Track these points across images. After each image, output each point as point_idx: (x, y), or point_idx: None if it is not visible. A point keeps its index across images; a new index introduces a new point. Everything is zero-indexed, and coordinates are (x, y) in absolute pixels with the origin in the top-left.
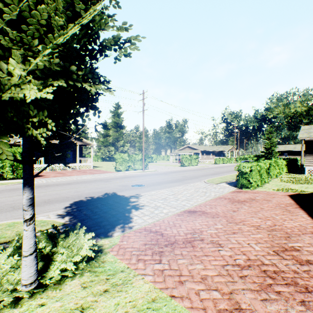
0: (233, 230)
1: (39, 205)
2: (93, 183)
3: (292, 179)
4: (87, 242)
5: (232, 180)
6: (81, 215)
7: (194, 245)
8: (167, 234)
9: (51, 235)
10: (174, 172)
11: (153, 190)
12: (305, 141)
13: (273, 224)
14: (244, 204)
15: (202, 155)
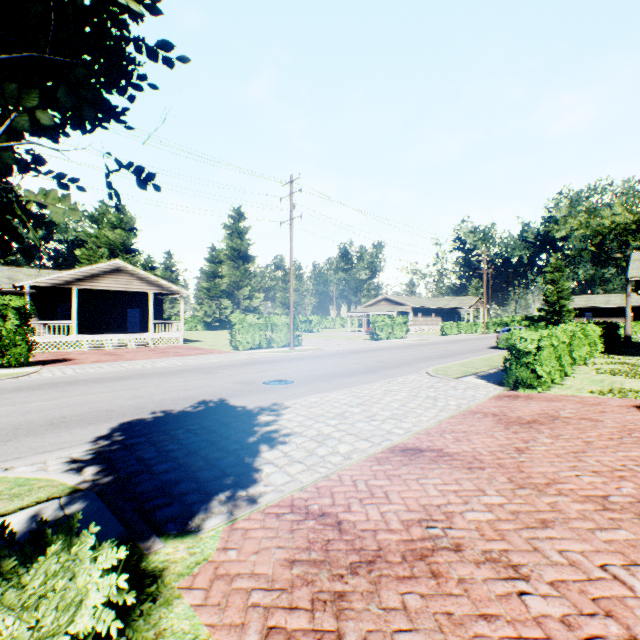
0: (538, 511)
1: (34, 433)
2: (177, 377)
3: (621, 367)
4: (100, 578)
5: (488, 370)
6: (128, 461)
7: (439, 571)
8: (353, 523)
9: None
10: (358, 353)
11: (313, 392)
12: None
13: None
14: (537, 429)
15: (414, 316)
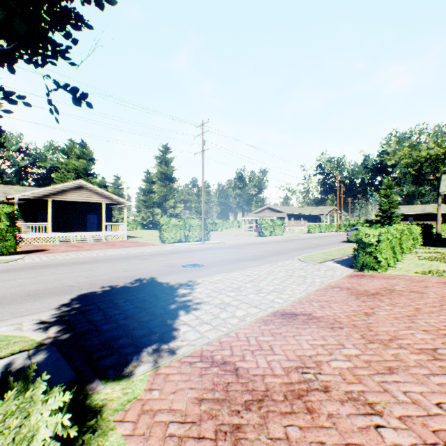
0: (385, 361)
1: (15, 302)
2: (121, 262)
3: (435, 255)
4: (49, 417)
5: (342, 257)
6: (82, 323)
7: (313, 408)
8: (247, 369)
9: None
10: (249, 245)
11: (217, 273)
12: None
13: None
14: (379, 299)
15: (289, 220)
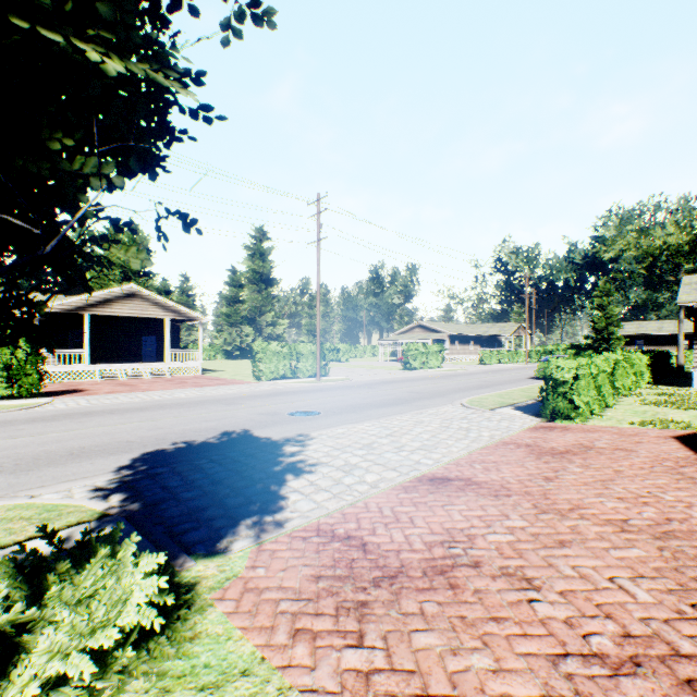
0: (557, 533)
1: (55, 463)
2: (197, 408)
3: (667, 398)
4: (143, 581)
5: (526, 401)
6: (154, 490)
7: (457, 583)
8: (378, 544)
9: (26, 567)
10: (389, 383)
11: (340, 423)
12: (695, 310)
13: (663, 518)
14: (568, 459)
15: (451, 344)
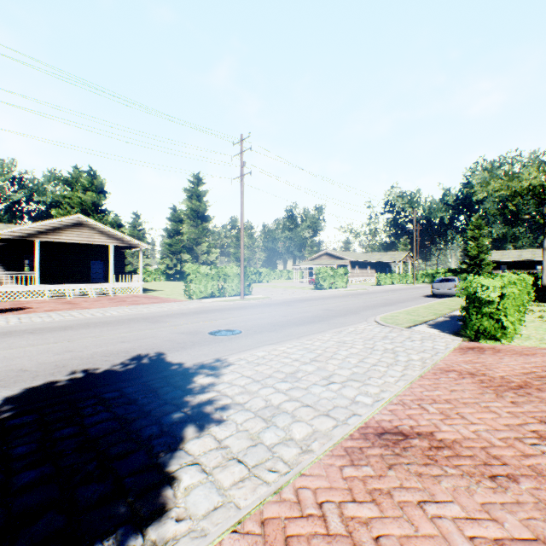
0: None
1: None
2: (121, 327)
3: None
4: None
5: (436, 318)
6: None
7: None
8: None
9: None
10: (304, 301)
11: (260, 344)
12: None
13: None
14: (540, 398)
15: (352, 269)
